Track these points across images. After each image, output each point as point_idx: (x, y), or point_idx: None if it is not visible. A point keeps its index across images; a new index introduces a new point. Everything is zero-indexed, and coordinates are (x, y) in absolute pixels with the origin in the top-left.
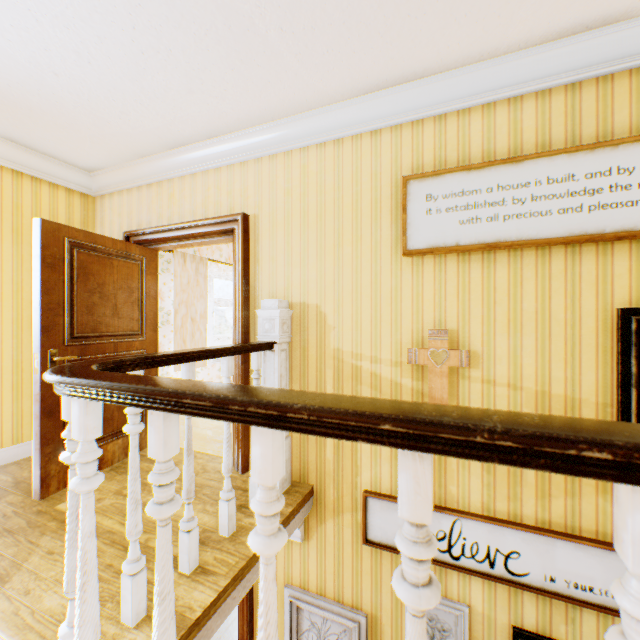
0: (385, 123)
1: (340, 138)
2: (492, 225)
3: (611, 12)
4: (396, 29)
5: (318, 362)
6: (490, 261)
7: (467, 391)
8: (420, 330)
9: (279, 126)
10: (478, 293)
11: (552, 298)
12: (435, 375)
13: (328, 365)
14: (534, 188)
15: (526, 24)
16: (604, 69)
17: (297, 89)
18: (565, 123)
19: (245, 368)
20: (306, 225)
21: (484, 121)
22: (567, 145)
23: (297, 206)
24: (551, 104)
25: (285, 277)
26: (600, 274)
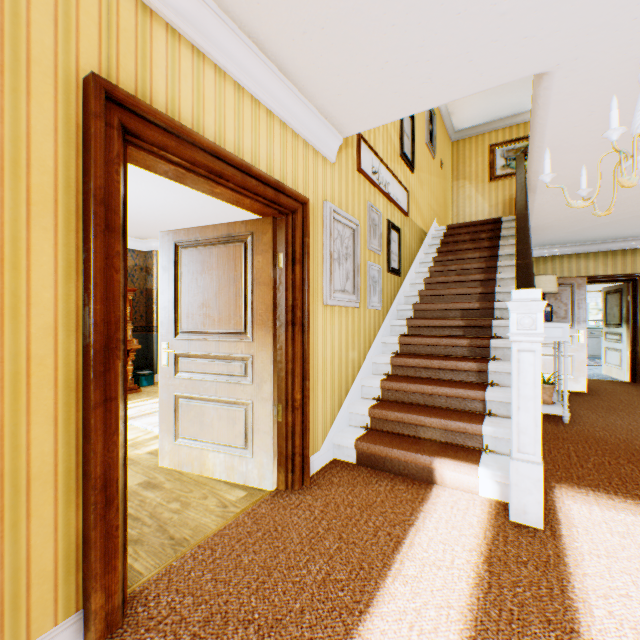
0: None
1: None
2: None
3: None
4: None
5: None
6: None
7: None
8: None
9: None
10: None
11: None
12: None
13: None
14: None
15: None
16: None
17: None
18: None
19: None
20: None
21: None
22: None
23: None
24: None
25: None
26: None
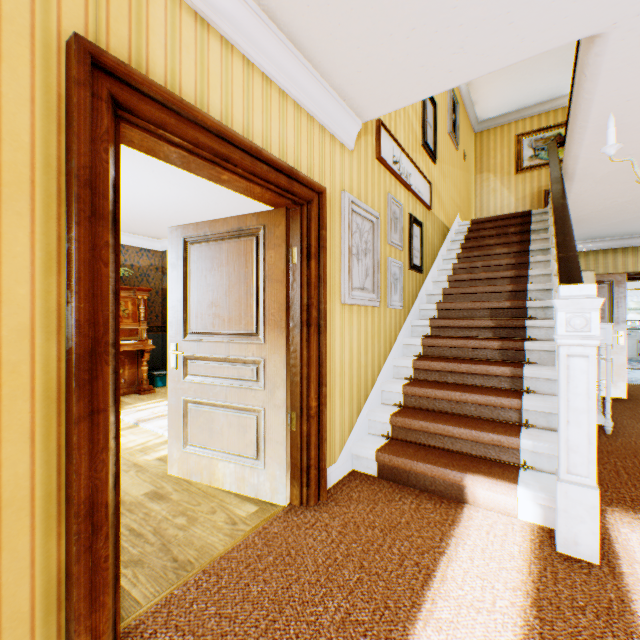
0: None
1: None
2: None
3: None
4: None
5: None
6: None
7: None
8: None
9: None
10: None
11: None
12: None
13: None
14: None
15: None
16: None
17: None
18: None
19: None
20: None
21: None
22: None
23: None
24: None
25: None
26: None
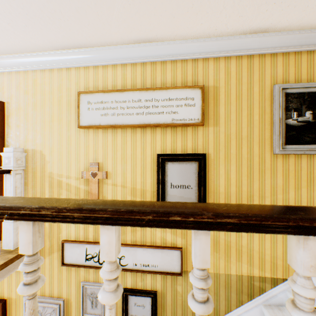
0: (72, 65)
1: (52, 69)
2: (113, 117)
3: (149, 38)
4: (58, 23)
5: (41, 179)
6: (115, 133)
7: (106, 189)
8: (88, 163)
9: (18, 57)
10: (111, 146)
11: (137, 149)
12: (93, 183)
13: (46, 180)
14: (128, 103)
15: (118, 35)
16: (152, 59)
17: (20, 40)
18: (141, 78)
19: (1, 184)
20: (35, 110)
21: (113, 72)
22: (142, 87)
23: (31, 100)
24: (136, 69)
25: (24, 136)
26: (152, 140)
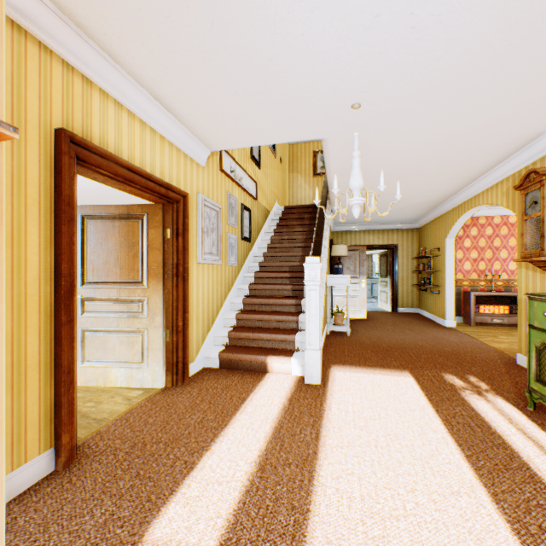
0: None
1: None
2: None
3: None
4: None
5: None
6: None
7: None
8: None
9: None
10: None
11: None
12: None
13: None
14: None
15: None
16: None
17: None
18: None
19: None
20: None
21: None
22: None
23: None
24: None
25: None
26: None
